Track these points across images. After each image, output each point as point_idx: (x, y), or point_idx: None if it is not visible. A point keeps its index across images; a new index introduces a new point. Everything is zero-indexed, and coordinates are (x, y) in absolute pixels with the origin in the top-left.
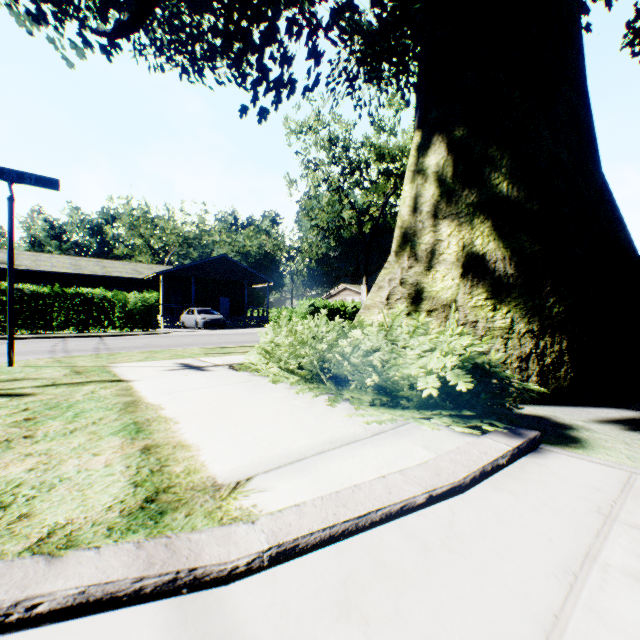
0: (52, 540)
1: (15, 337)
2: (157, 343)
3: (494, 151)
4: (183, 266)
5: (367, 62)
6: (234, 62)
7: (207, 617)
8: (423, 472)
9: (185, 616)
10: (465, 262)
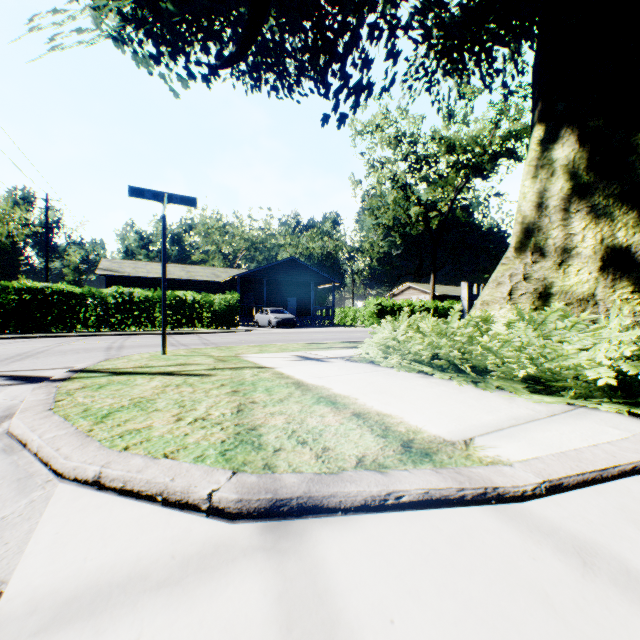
0: (366, 463)
1: (131, 333)
2: (249, 339)
3: (638, 139)
4: (256, 269)
5: (447, 55)
6: (320, 74)
7: (526, 517)
8: (632, 445)
9: (508, 515)
10: (604, 255)
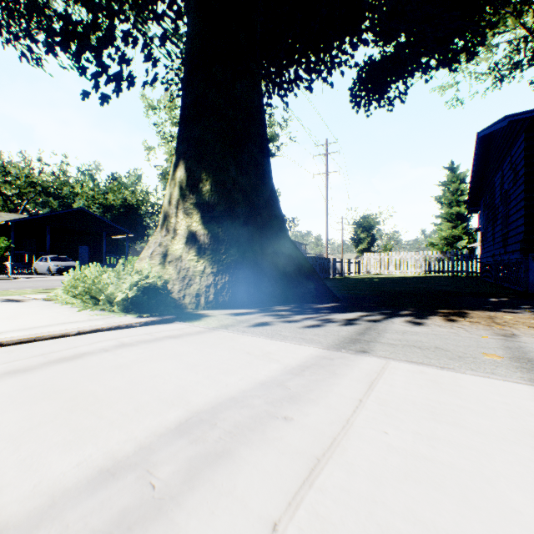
0: None
1: None
2: None
3: (204, 176)
4: (36, 216)
5: None
6: (73, 58)
7: None
8: (88, 327)
9: None
10: (188, 235)
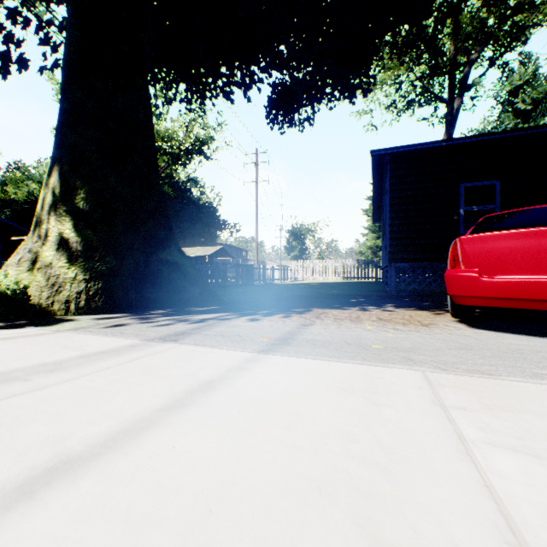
0: None
1: None
2: None
3: (80, 184)
4: None
5: None
6: None
7: None
8: None
9: None
10: (60, 242)
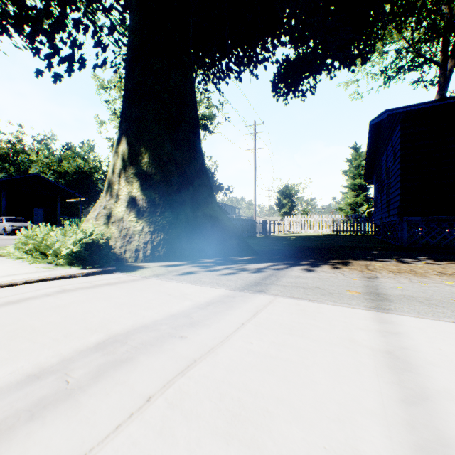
0: None
1: None
2: None
3: (143, 150)
4: None
5: None
6: (27, 40)
7: None
8: (34, 277)
9: None
10: (129, 200)
